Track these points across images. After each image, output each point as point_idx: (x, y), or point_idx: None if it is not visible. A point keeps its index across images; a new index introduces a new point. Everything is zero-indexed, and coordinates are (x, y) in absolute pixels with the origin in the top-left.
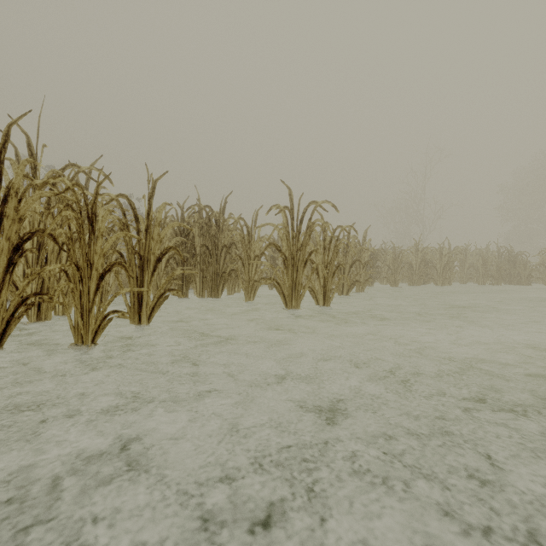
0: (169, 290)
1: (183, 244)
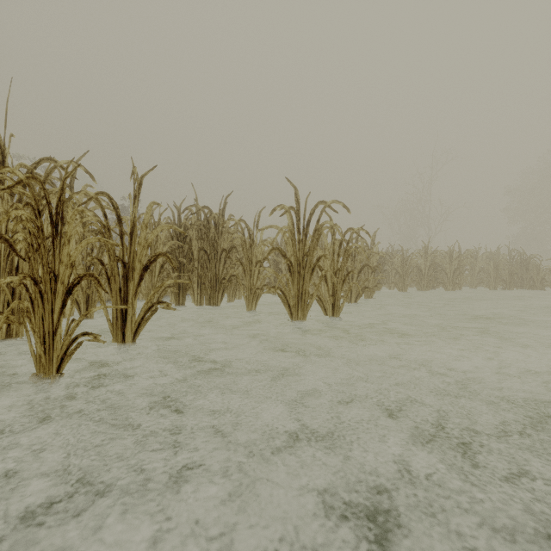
0: (158, 303)
1: (180, 248)
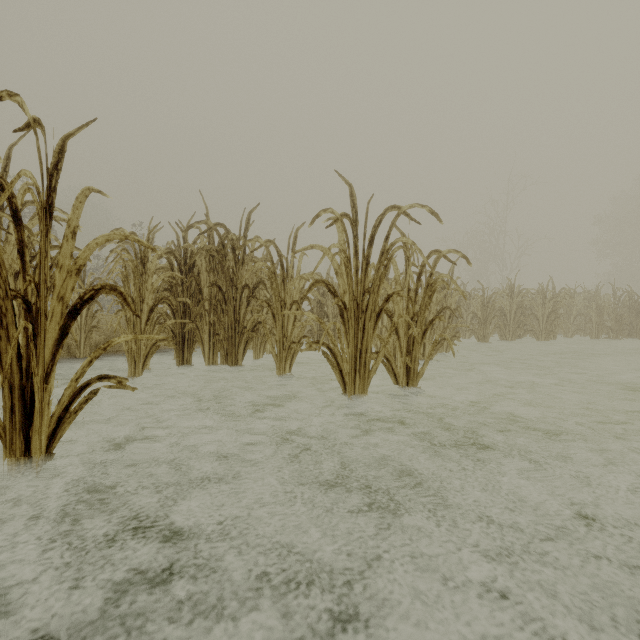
0: (99, 378)
1: (185, 283)
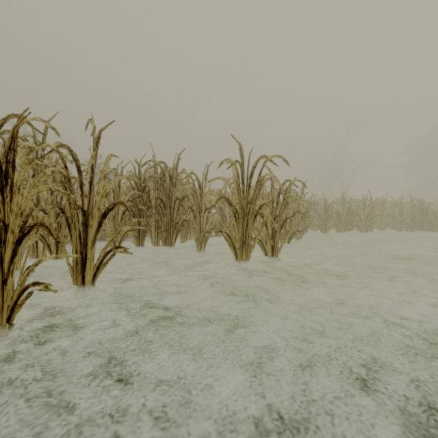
0: (115, 247)
1: (140, 197)
